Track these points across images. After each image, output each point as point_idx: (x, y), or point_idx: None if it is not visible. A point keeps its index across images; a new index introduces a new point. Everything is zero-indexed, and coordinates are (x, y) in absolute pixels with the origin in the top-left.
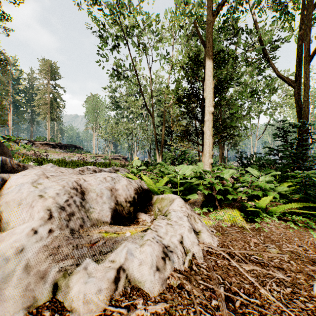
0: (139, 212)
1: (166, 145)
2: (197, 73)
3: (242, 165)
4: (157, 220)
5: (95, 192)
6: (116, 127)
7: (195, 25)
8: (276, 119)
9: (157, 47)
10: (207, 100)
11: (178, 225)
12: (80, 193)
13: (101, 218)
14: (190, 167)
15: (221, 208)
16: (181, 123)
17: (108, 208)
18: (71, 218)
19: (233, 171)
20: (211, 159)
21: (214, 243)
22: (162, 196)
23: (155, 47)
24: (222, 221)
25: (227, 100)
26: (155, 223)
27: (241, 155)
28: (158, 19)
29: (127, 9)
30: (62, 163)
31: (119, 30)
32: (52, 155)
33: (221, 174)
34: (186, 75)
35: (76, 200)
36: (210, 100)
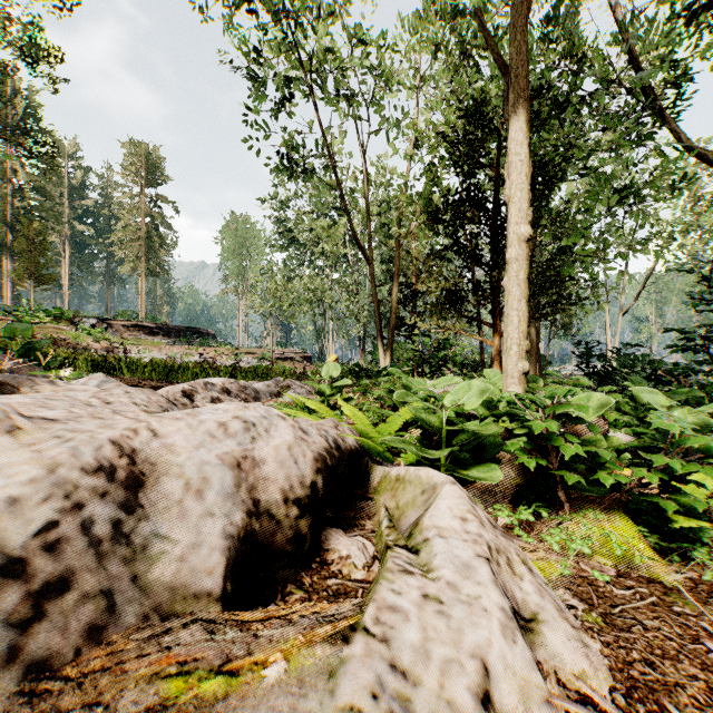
0: (330, 528)
1: (401, 327)
2: (479, 148)
3: (590, 375)
4: (388, 579)
5: (183, 476)
6: (287, 287)
7: (479, 18)
8: (698, 256)
9: (381, 97)
10: (514, 208)
11: (465, 606)
12: (125, 483)
13: (187, 582)
14: (477, 385)
15: (572, 507)
16: (440, 272)
17: (221, 534)
18: (46, 610)
19: (602, 398)
20: (523, 361)
21: (593, 672)
22: (398, 471)
23: (375, 99)
24: (586, 558)
25: (556, 214)
26: (380, 592)
27: (589, 351)
28: (382, 33)
29: (311, 9)
30: (161, 369)
31: (293, 60)
32: (147, 351)
33: (578, 408)
34: (452, 156)
35: (95, 518)
36: (522, 206)
